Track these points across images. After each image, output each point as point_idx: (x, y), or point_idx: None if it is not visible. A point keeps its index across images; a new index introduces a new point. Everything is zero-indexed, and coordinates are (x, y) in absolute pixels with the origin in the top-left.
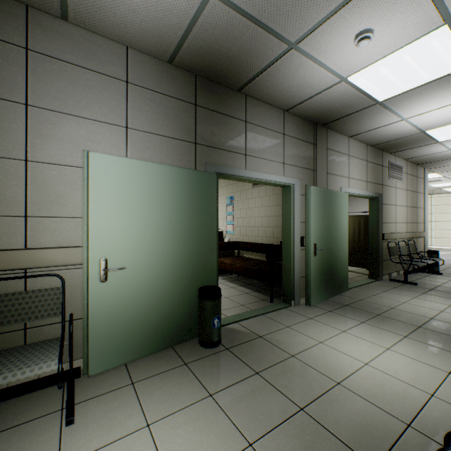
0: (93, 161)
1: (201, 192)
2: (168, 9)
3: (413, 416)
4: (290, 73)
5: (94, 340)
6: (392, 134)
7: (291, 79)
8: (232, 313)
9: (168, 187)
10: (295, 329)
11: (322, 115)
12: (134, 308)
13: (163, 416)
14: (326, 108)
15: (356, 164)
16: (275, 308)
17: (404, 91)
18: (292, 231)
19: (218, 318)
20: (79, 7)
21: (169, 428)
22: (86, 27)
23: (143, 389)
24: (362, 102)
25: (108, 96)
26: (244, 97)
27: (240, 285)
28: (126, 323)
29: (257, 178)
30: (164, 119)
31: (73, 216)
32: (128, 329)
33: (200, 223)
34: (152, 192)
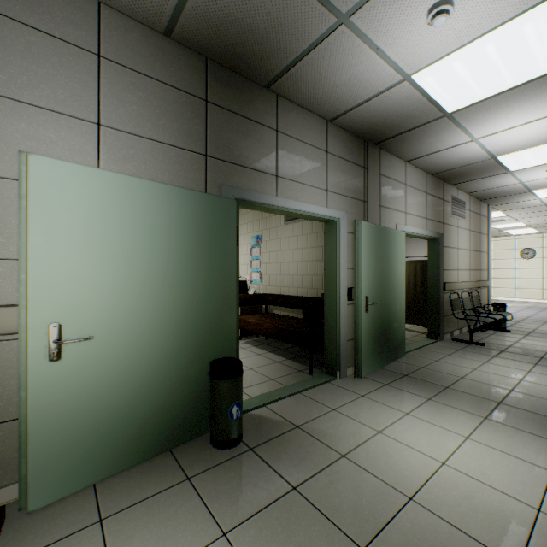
0: (36, 169)
1: (213, 224)
2: None
3: None
4: (338, 64)
5: (38, 453)
6: (457, 159)
7: (338, 74)
8: (259, 392)
9: (163, 215)
10: (344, 413)
11: (375, 129)
12: (109, 398)
13: None
14: (381, 120)
15: (414, 196)
16: (316, 382)
17: (480, 99)
18: (338, 280)
19: (238, 405)
20: None
21: None
22: None
23: (116, 530)
24: (427, 113)
25: (67, 73)
26: (275, 97)
27: (269, 350)
28: (94, 421)
29: (292, 209)
30: (159, 117)
31: (5, 257)
32: (98, 431)
33: (212, 268)
34: (138, 221)
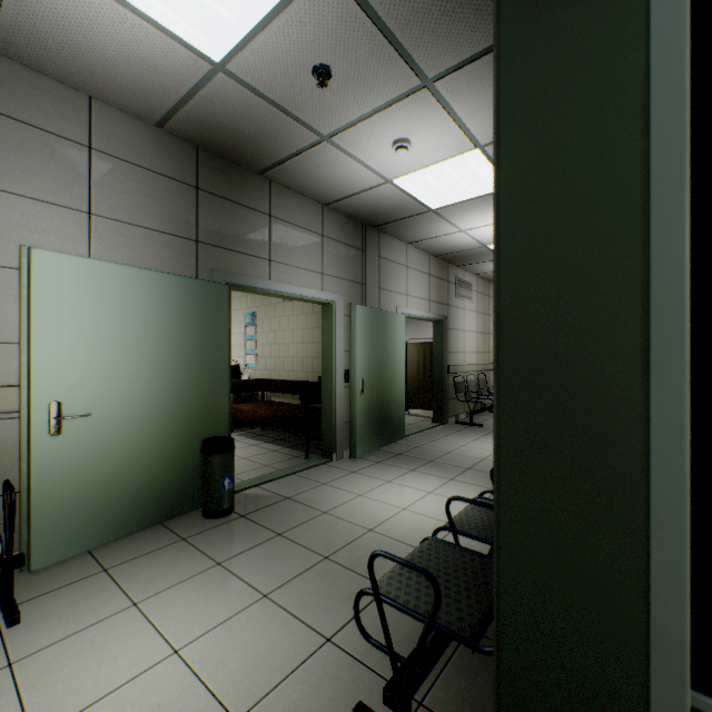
0: (38, 262)
1: (205, 309)
2: (160, 71)
3: None
4: (326, 165)
5: (41, 519)
6: (454, 245)
7: (328, 172)
8: (252, 477)
9: (156, 301)
10: (333, 485)
11: (371, 215)
12: (105, 471)
13: (156, 592)
14: (375, 209)
15: (416, 278)
16: (312, 464)
17: (456, 202)
18: (334, 363)
19: (231, 478)
20: (15, 38)
21: (165, 601)
22: (23, 61)
23: (123, 573)
24: (414, 207)
25: (59, 165)
26: (269, 183)
27: (266, 441)
28: (91, 493)
29: (286, 292)
30: (149, 205)
31: None
32: (95, 501)
33: (204, 351)
34: (132, 308)
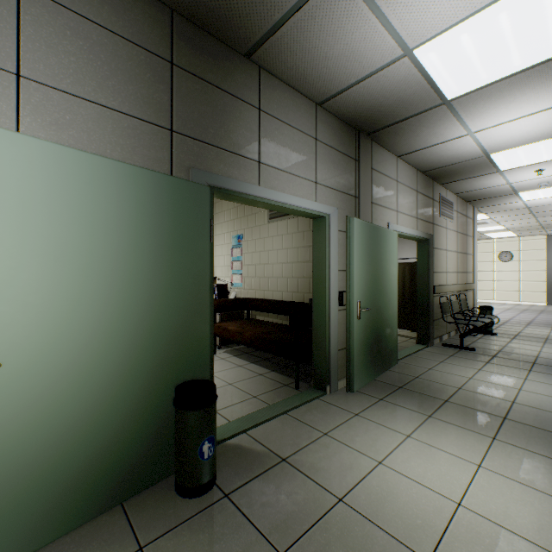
0: None
1: (180, 215)
2: None
3: None
4: (331, 29)
5: None
6: (450, 155)
7: (331, 43)
8: (238, 414)
9: (110, 200)
10: (337, 438)
11: (368, 116)
12: (28, 446)
13: None
14: (376, 106)
15: (405, 194)
16: (304, 399)
17: (483, 84)
18: (328, 283)
19: (211, 441)
20: None
21: None
22: None
23: None
24: (425, 99)
25: None
26: (257, 70)
27: (251, 361)
28: (4, 482)
29: (277, 201)
30: (107, 75)
31: None
32: (10, 494)
33: (179, 270)
34: (73, 207)
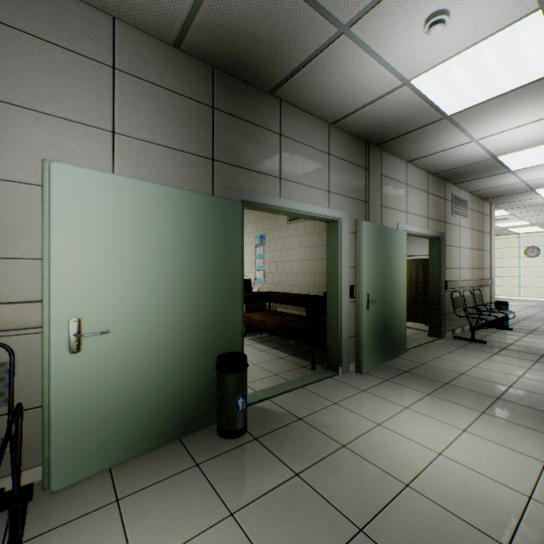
0: (58, 176)
1: (220, 225)
2: None
3: (511, 532)
4: (339, 70)
5: (60, 438)
6: (458, 159)
7: (340, 80)
8: (263, 387)
9: (173, 217)
10: (345, 406)
11: (376, 131)
12: (123, 388)
13: None
14: (382, 123)
15: (415, 196)
16: (318, 377)
17: (479, 102)
18: (340, 278)
19: (244, 397)
20: None
21: None
22: None
23: (132, 509)
24: (427, 115)
25: (84, 85)
26: (279, 102)
27: (273, 347)
28: (110, 410)
29: (295, 209)
30: (168, 124)
31: (29, 257)
32: (114, 419)
33: (219, 267)
34: (150, 223)
